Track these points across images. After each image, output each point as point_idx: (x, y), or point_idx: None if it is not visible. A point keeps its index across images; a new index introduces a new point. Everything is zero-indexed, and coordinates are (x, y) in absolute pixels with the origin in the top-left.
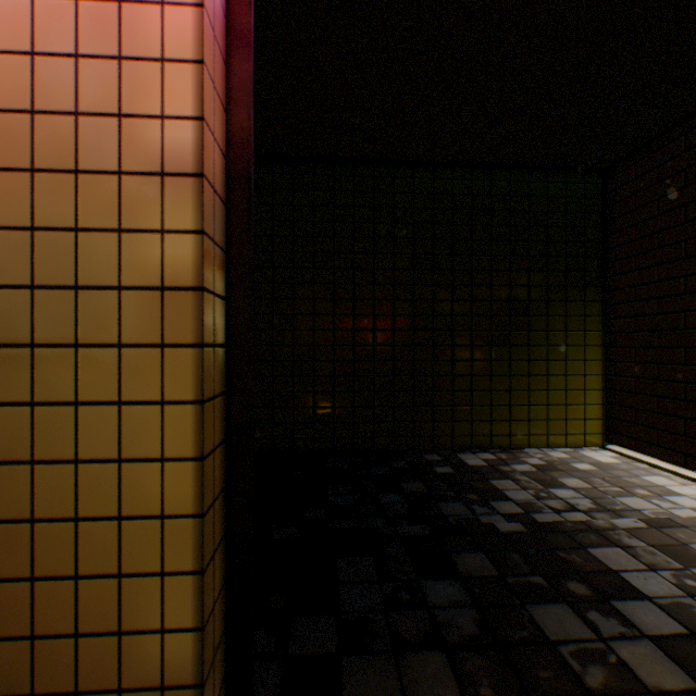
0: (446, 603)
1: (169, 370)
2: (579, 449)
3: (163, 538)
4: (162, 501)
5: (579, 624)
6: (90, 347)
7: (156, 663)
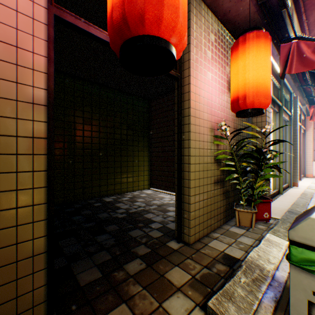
0: (104, 239)
1: (36, 161)
2: (142, 190)
3: (34, 212)
4: (33, 201)
5: (141, 232)
6: (5, 154)
7: (31, 249)
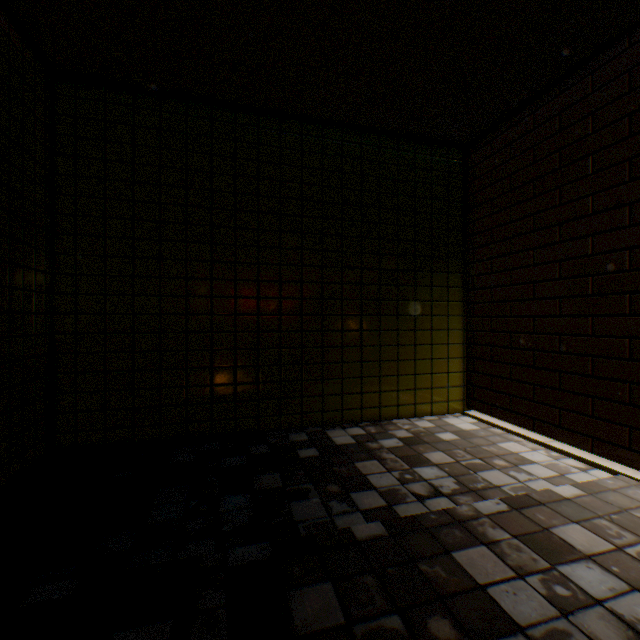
0: None
1: None
2: (443, 417)
3: None
4: None
5: None
6: None
7: None
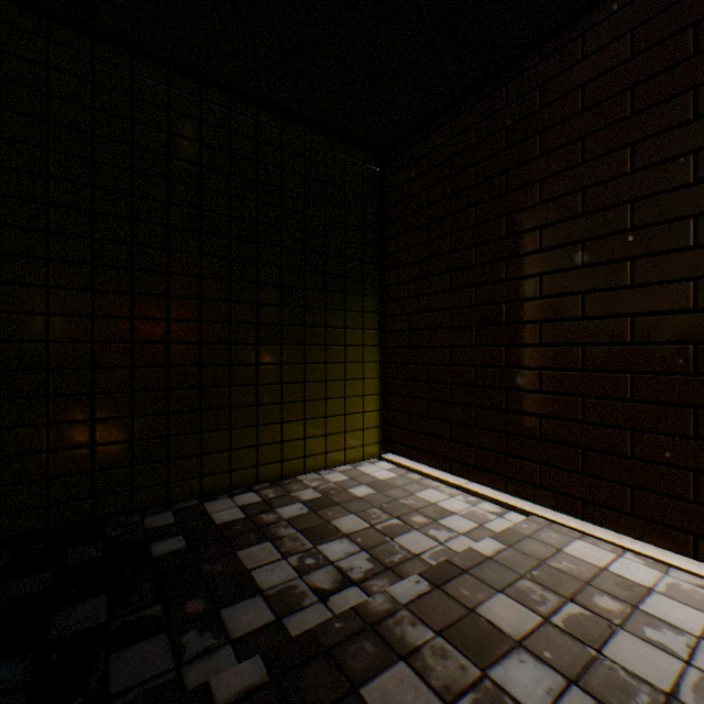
0: None
1: None
2: (359, 465)
3: None
4: None
5: None
6: None
7: None
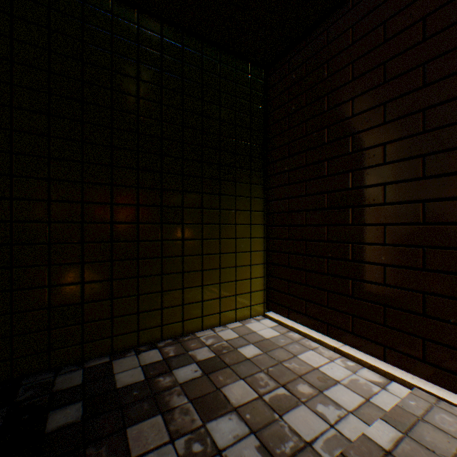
0: None
1: None
2: (247, 322)
3: None
4: None
5: None
6: None
7: None
